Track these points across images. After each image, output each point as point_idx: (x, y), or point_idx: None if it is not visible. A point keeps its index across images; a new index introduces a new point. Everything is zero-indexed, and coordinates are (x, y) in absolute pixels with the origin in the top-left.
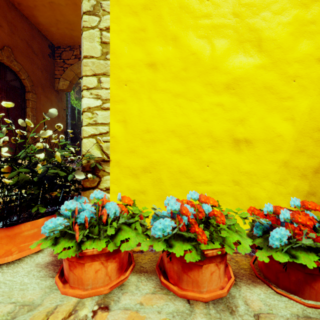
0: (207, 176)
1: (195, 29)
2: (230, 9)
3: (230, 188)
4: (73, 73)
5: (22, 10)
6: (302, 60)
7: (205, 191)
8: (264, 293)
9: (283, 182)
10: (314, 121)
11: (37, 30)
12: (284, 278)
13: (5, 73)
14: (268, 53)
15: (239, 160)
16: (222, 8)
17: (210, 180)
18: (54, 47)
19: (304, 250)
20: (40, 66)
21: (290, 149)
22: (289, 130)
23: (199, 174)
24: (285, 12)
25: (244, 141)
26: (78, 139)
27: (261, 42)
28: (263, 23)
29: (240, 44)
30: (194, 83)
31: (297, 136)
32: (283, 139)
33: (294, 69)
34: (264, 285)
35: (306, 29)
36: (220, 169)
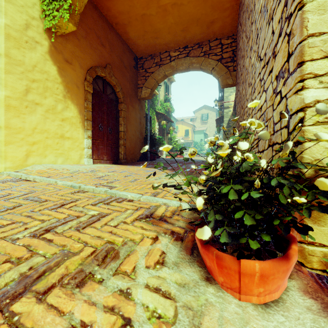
0: None
1: None
2: None
3: None
4: (154, 80)
5: (118, 29)
6: None
7: None
8: None
9: None
10: None
11: (126, 46)
12: None
13: (106, 88)
14: None
15: None
16: None
17: None
18: (137, 58)
19: None
20: (128, 78)
21: None
22: None
23: None
24: None
25: None
26: (155, 144)
27: None
28: None
29: None
30: None
31: None
32: None
33: None
34: None
35: None
36: None
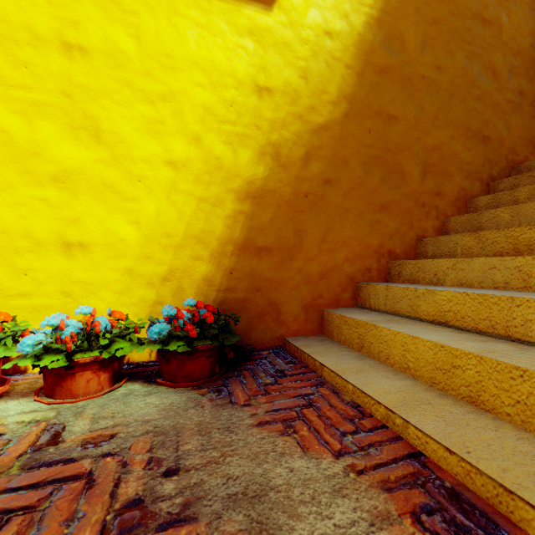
0: (25, 287)
1: (6, 99)
2: (59, 85)
3: (58, 301)
4: None
5: None
6: (149, 160)
7: (22, 306)
8: (18, 403)
9: (127, 292)
10: (162, 226)
11: None
12: (46, 385)
13: None
14: (108, 147)
15: (71, 267)
16: (48, 82)
17: (29, 292)
18: None
19: (57, 353)
20: None
21: (135, 255)
22: (134, 234)
23: (13, 285)
24: (130, 104)
25: (78, 245)
26: None
27: (100, 133)
28: (103, 112)
29: (72, 130)
30: (5, 169)
31: (143, 241)
32: (127, 244)
33: (140, 168)
34: (31, 397)
35: (153, 127)
36: (44, 278)
